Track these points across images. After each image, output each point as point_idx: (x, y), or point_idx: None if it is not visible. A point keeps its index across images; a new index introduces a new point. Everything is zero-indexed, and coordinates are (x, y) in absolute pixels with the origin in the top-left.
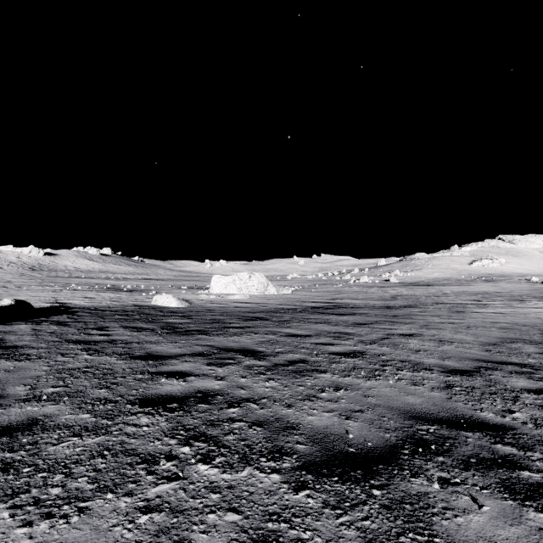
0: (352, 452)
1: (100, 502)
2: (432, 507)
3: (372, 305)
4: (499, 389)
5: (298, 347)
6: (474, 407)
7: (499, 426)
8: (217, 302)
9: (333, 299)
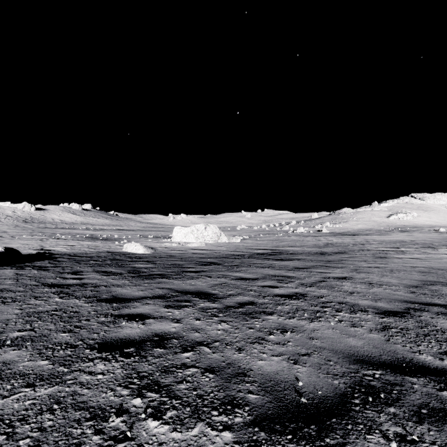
0: (303, 403)
1: None
2: None
3: (308, 251)
4: (431, 330)
5: (246, 289)
6: (412, 350)
7: (440, 370)
8: (178, 249)
9: (275, 246)
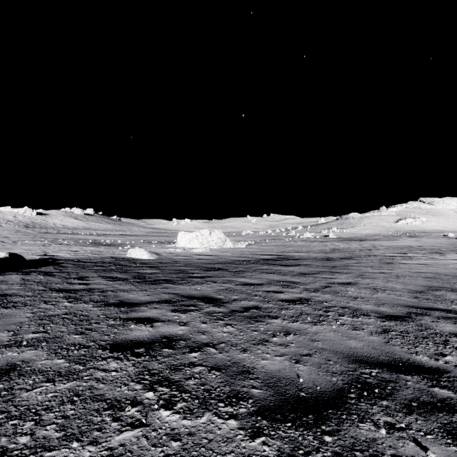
0: (303, 396)
1: (65, 452)
2: (381, 455)
3: (314, 257)
4: (430, 333)
5: (251, 295)
6: (410, 351)
7: (434, 369)
8: (182, 255)
9: (280, 252)
